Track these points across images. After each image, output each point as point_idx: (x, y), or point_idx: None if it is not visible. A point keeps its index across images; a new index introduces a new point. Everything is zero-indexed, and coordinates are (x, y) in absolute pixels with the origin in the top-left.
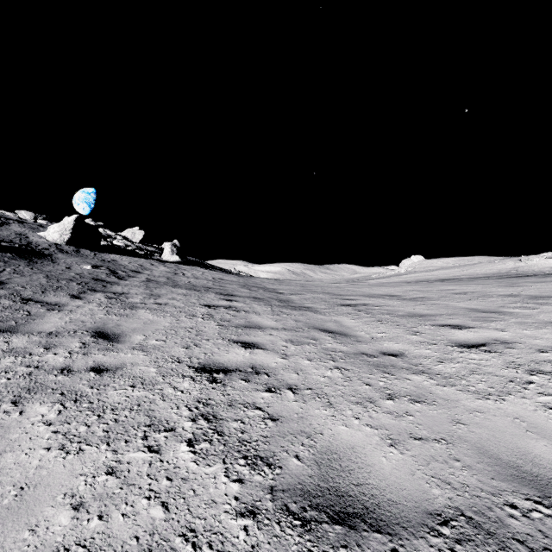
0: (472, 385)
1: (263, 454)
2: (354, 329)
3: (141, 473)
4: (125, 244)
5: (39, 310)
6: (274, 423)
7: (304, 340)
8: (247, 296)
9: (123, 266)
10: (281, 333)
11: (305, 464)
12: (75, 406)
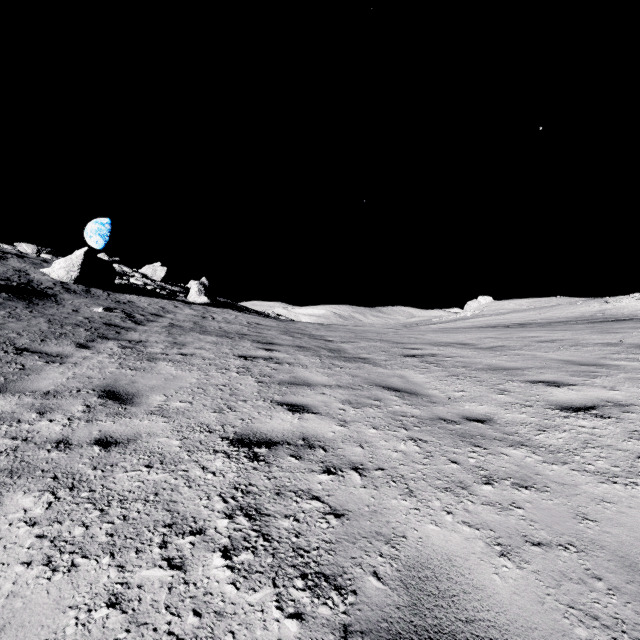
0: (589, 463)
1: (328, 570)
2: (425, 387)
3: (156, 604)
4: (144, 283)
5: (35, 363)
6: (339, 521)
7: (366, 401)
8: (289, 344)
9: (142, 309)
10: (336, 391)
11: (388, 586)
12: (71, 496)
